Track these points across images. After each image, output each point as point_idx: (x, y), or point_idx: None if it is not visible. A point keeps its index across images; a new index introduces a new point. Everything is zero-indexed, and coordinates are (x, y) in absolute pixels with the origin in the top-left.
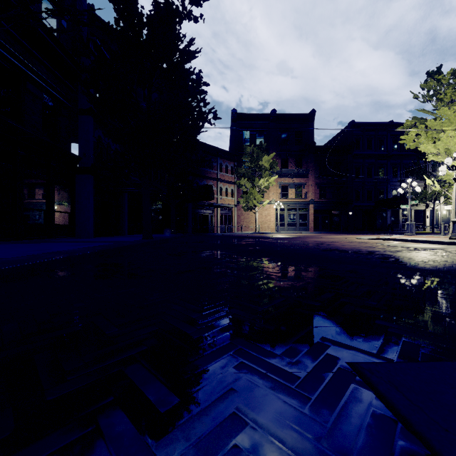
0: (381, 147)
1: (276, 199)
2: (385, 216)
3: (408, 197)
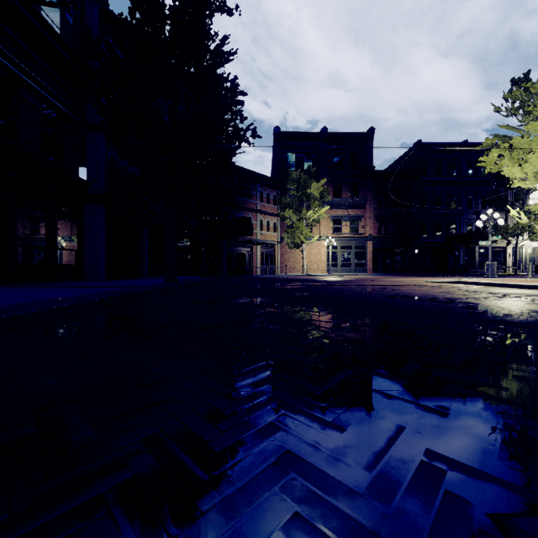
0: (453, 173)
1: (328, 235)
2: (457, 255)
3: (489, 231)
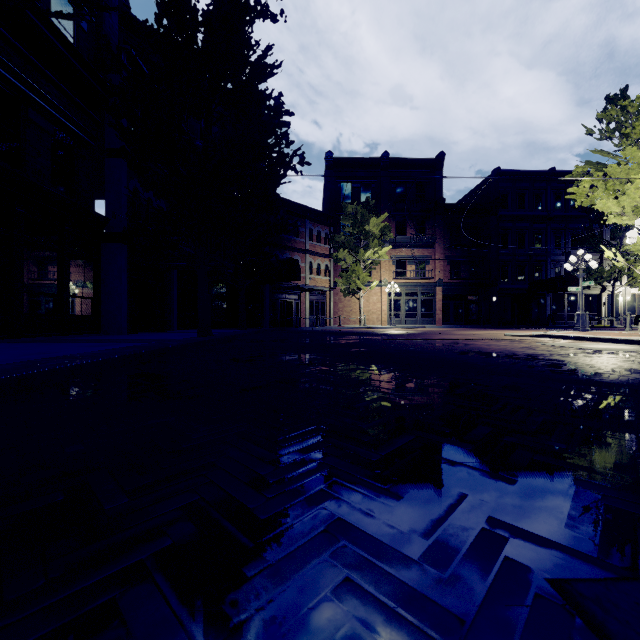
0: (538, 206)
1: (389, 280)
2: (543, 304)
3: (579, 275)
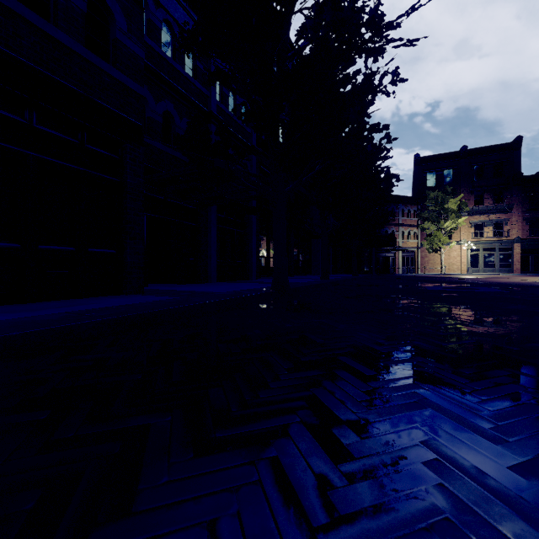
0: None
1: (468, 239)
2: None
3: None
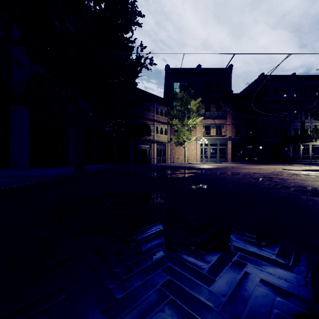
0: (285, 95)
1: (201, 137)
2: (288, 150)
3: None
